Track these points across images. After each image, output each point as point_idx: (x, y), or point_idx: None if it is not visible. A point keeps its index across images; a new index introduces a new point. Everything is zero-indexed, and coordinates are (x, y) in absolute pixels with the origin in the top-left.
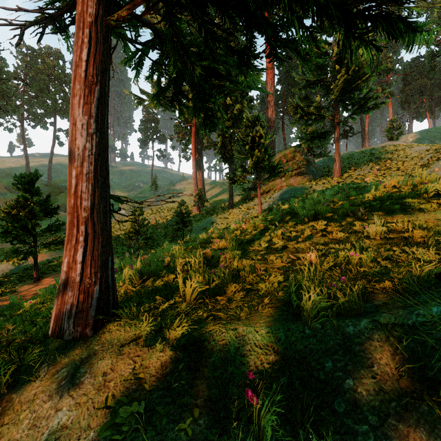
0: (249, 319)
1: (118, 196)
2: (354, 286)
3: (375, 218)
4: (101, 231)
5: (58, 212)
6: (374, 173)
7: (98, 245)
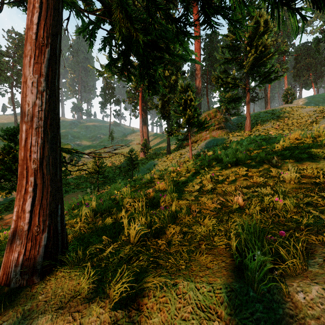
0: (188, 269)
1: (68, 149)
2: (291, 238)
3: (289, 165)
4: (50, 181)
5: None
6: (276, 128)
7: (47, 195)
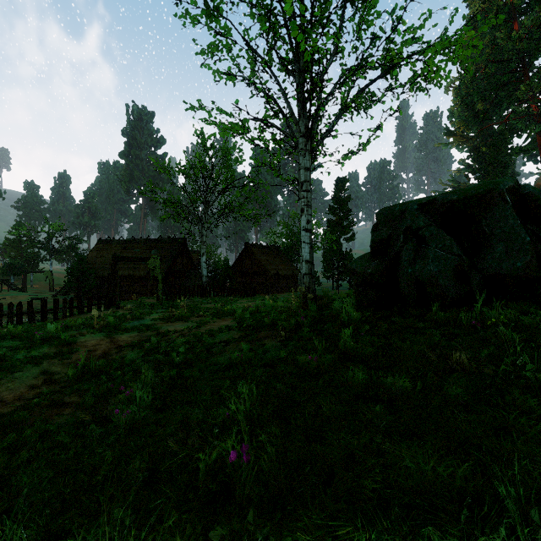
0: None
1: None
2: None
3: None
4: None
5: None
6: None
7: None
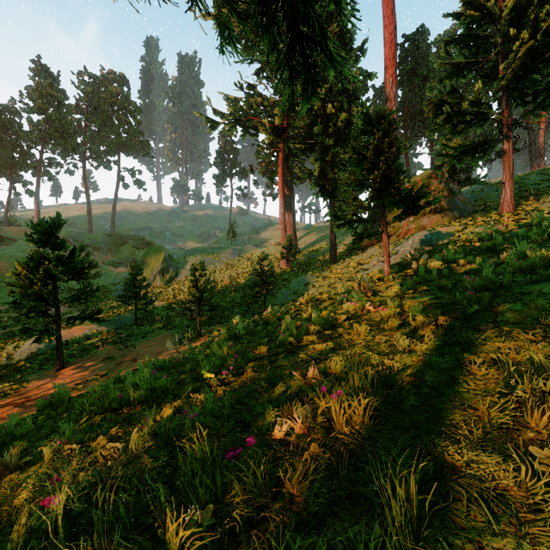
0: None
1: None
2: None
3: None
4: None
5: (119, 268)
6: None
7: None
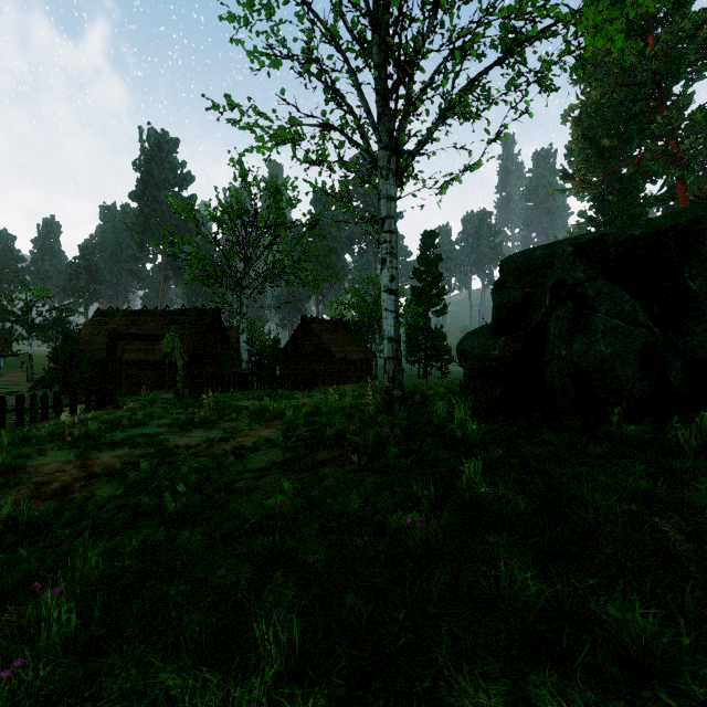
0: None
1: None
2: None
3: None
4: None
5: None
6: None
7: None
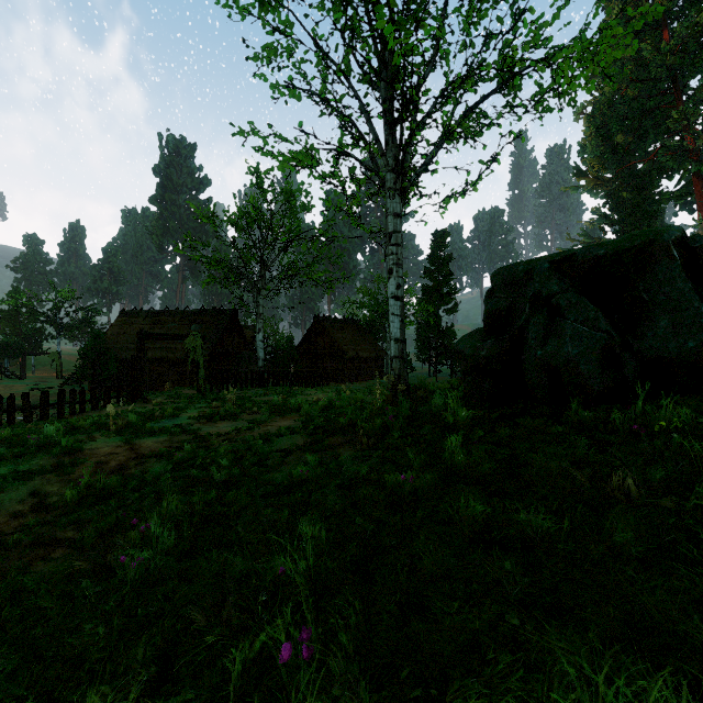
0: None
1: None
2: None
3: None
4: None
5: None
6: None
7: None
